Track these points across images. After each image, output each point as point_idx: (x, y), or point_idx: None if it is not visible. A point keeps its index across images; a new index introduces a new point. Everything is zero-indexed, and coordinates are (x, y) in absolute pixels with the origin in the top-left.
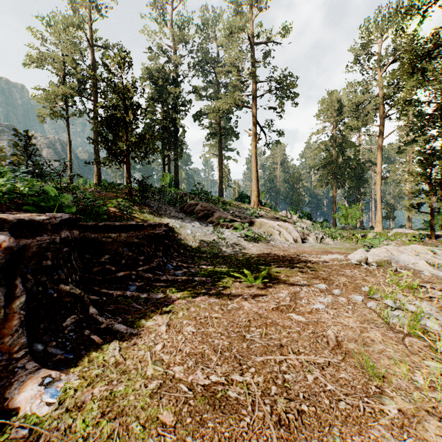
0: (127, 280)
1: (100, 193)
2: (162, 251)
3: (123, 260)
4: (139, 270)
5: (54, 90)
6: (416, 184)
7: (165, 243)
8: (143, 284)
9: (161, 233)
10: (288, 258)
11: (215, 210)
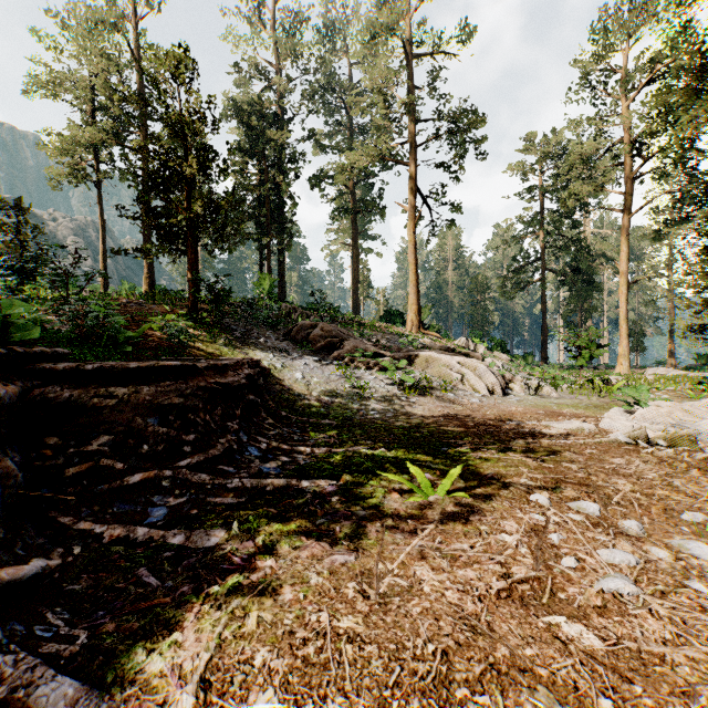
0: (149, 493)
1: (142, 305)
2: (241, 417)
3: (146, 444)
4: (182, 466)
5: (75, 134)
6: (698, 291)
7: (248, 400)
8: (186, 501)
9: (237, 383)
10: (487, 429)
11: (347, 337)
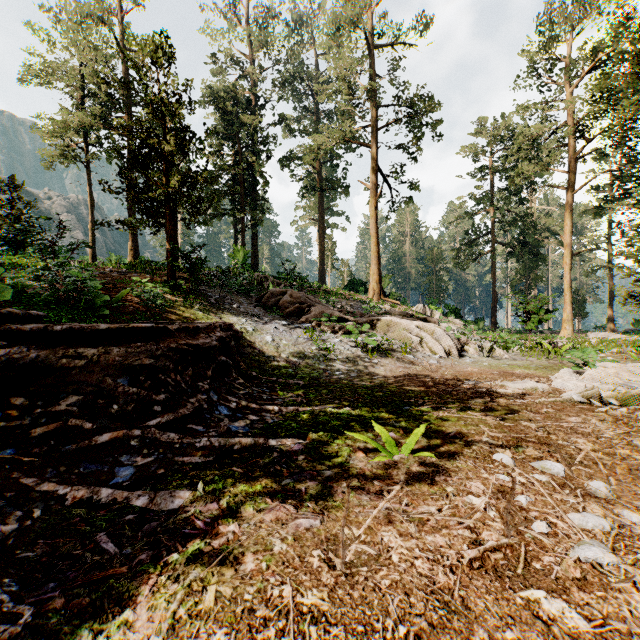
0: (117, 452)
1: (124, 273)
2: (212, 377)
3: (116, 404)
4: (151, 425)
5: (66, 119)
6: (638, 261)
7: (220, 361)
8: (154, 460)
9: (208, 344)
10: (446, 388)
11: (314, 303)
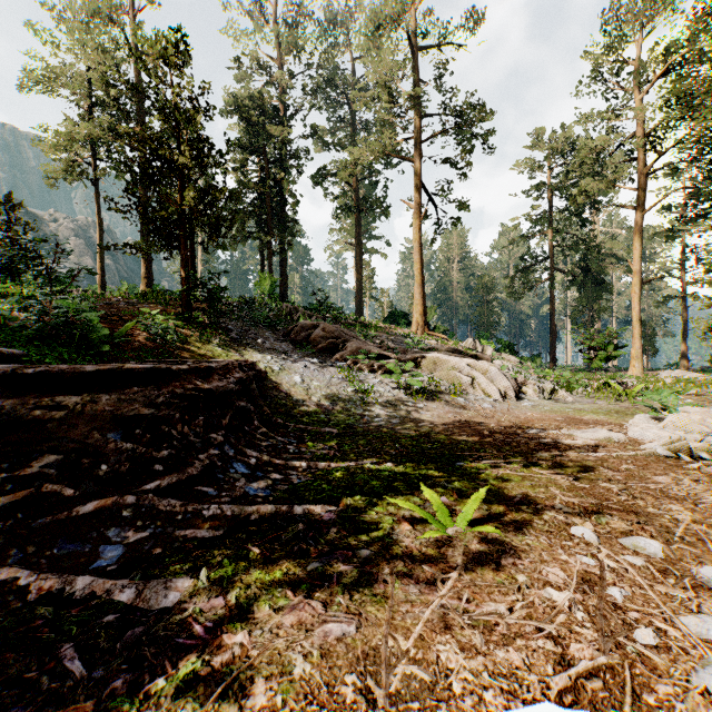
0: (104, 525)
1: (132, 304)
2: (228, 427)
3: (105, 463)
4: (149, 490)
5: (71, 130)
6: None
7: (238, 407)
8: (149, 535)
9: (223, 388)
10: (505, 439)
11: (350, 338)
